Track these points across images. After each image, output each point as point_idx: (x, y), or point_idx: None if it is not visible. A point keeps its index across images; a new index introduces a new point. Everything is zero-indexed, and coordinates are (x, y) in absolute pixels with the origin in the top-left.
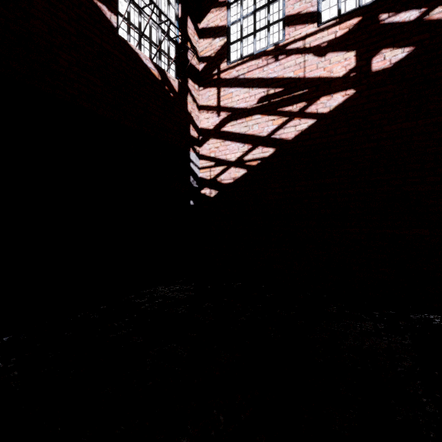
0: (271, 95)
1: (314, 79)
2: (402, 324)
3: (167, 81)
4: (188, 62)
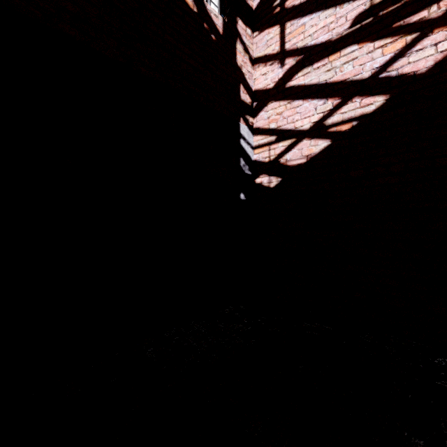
0: (378, 5)
1: None
2: None
3: (206, 16)
4: None
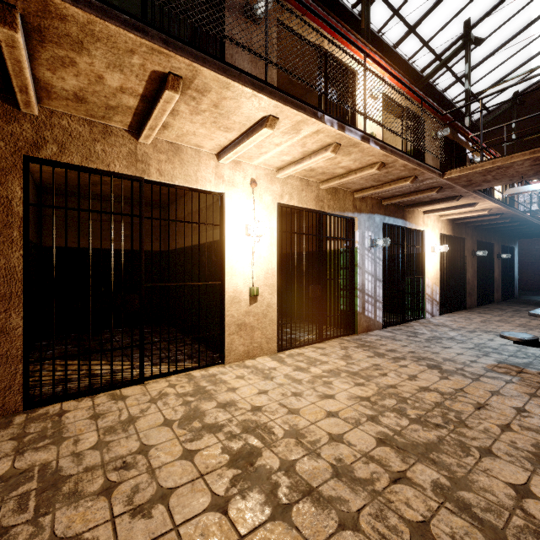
0: None
1: None
2: (538, 292)
3: None
4: None
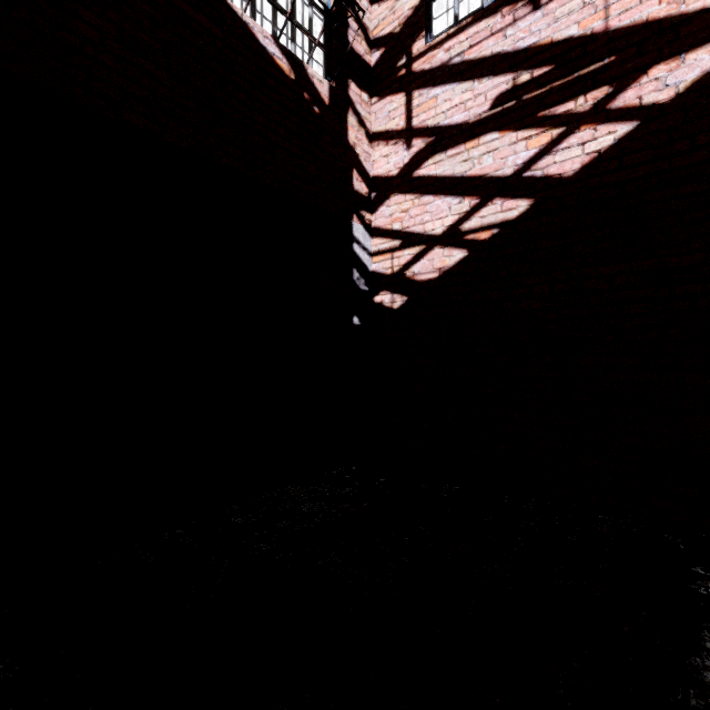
0: (522, 86)
1: (633, 28)
2: None
3: (307, 83)
4: (350, 48)
